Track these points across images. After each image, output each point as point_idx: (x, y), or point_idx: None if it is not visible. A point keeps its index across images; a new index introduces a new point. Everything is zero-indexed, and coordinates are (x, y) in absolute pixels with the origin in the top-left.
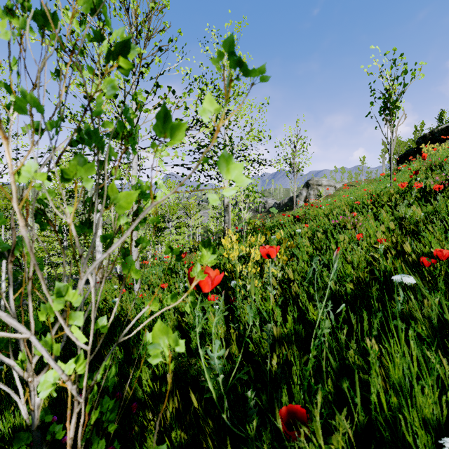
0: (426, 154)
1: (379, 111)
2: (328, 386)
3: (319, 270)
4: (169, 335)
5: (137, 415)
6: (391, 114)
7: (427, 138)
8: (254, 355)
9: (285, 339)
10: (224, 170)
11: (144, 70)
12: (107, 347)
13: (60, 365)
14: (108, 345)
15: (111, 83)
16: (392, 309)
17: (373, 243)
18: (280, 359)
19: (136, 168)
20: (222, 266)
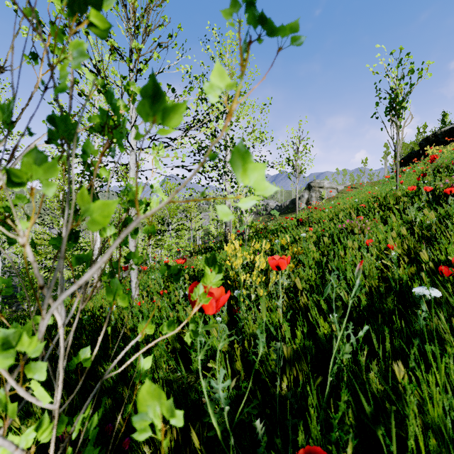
0: (435, 156)
1: (385, 111)
2: (350, 420)
3: (338, 286)
4: (162, 400)
5: (130, 449)
6: (397, 115)
7: (430, 140)
8: (260, 371)
9: (294, 356)
10: (240, 171)
11: (142, 66)
12: (101, 363)
13: (12, 439)
14: (103, 358)
15: (78, 47)
16: (414, 326)
17: (382, 249)
18: (291, 382)
19: (134, 170)
20: (223, 272)
